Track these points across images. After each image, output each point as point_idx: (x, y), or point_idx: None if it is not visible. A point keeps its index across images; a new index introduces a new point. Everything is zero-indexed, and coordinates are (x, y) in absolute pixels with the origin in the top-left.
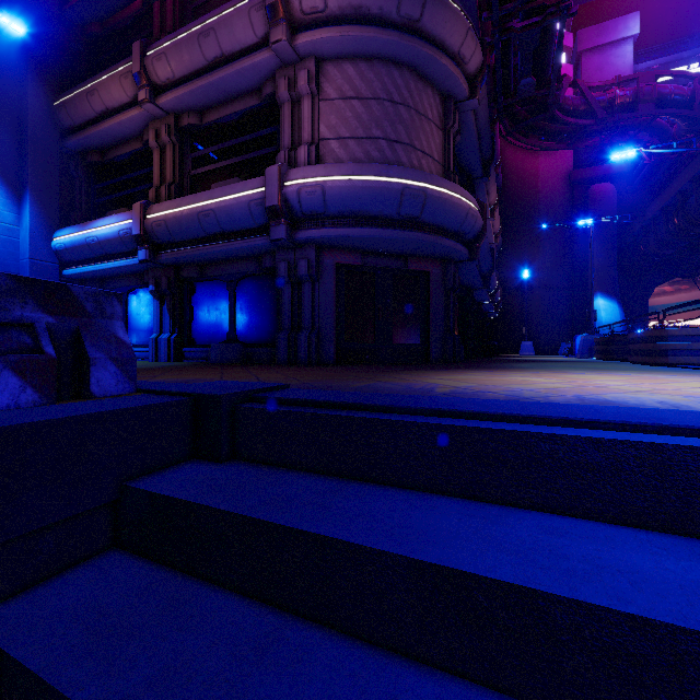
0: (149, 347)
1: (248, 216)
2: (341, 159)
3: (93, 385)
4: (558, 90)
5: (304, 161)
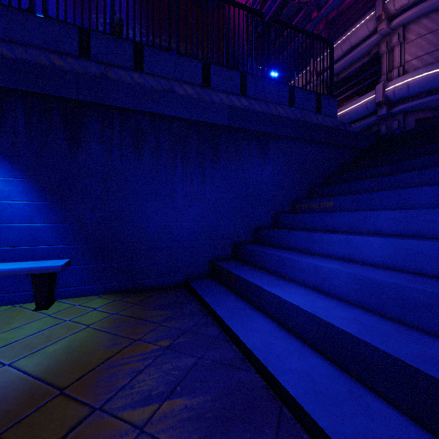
0: None
1: (365, 110)
2: (418, 67)
3: None
4: None
5: (395, 76)
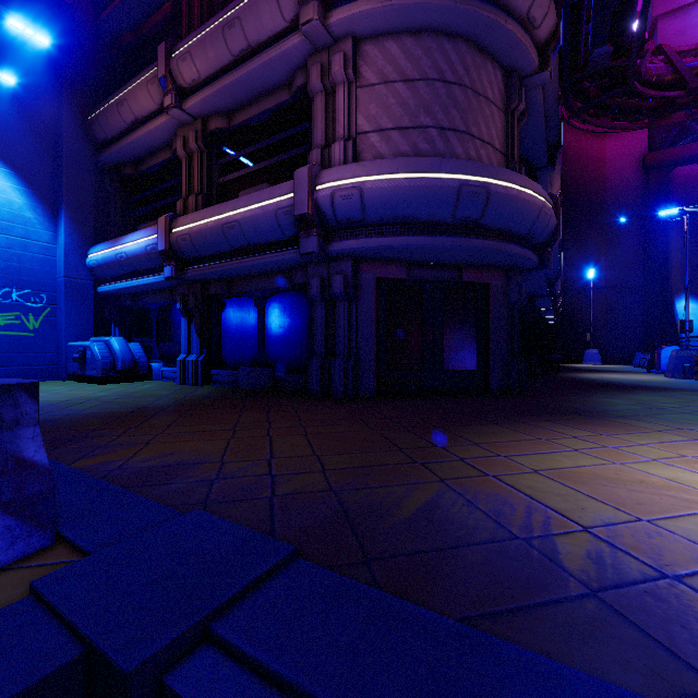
0: (177, 368)
1: (276, 226)
2: (383, 154)
3: None
4: (640, 57)
5: (339, 159)
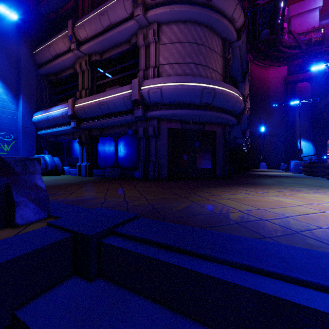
0: (76, 169)
1: (123, 104)
2: (170, 74)
3: (17, 218)
4: (281, 35)
5: (151, 76)
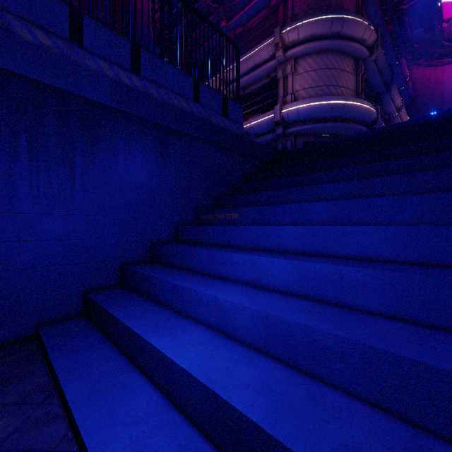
0: None
1: (266, 127)
2: (305, 97)
3: None
4: (441, 30)
5: (289, 101)
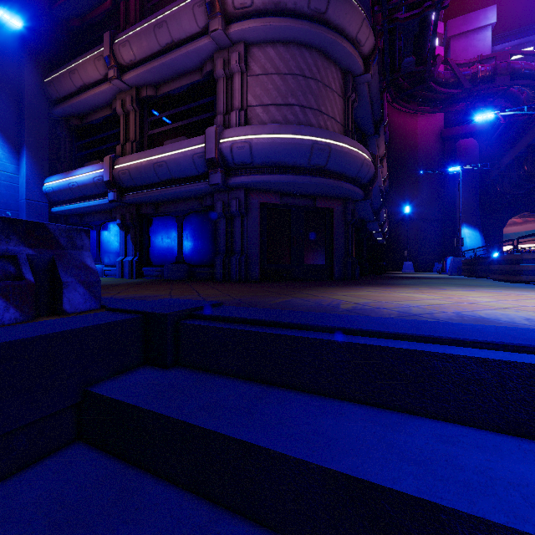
0: (116, 267)
1: (192, 166)
2: (264, 121)
3: (65, 304)
4: (433, 66)
5: (235, 123)
